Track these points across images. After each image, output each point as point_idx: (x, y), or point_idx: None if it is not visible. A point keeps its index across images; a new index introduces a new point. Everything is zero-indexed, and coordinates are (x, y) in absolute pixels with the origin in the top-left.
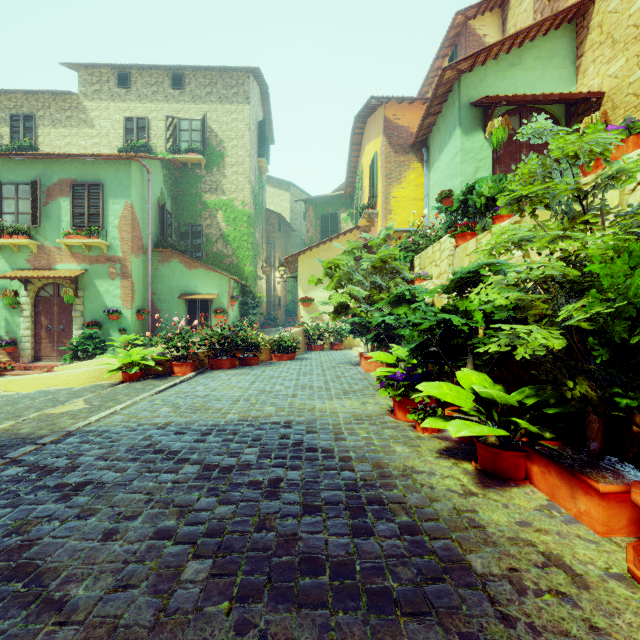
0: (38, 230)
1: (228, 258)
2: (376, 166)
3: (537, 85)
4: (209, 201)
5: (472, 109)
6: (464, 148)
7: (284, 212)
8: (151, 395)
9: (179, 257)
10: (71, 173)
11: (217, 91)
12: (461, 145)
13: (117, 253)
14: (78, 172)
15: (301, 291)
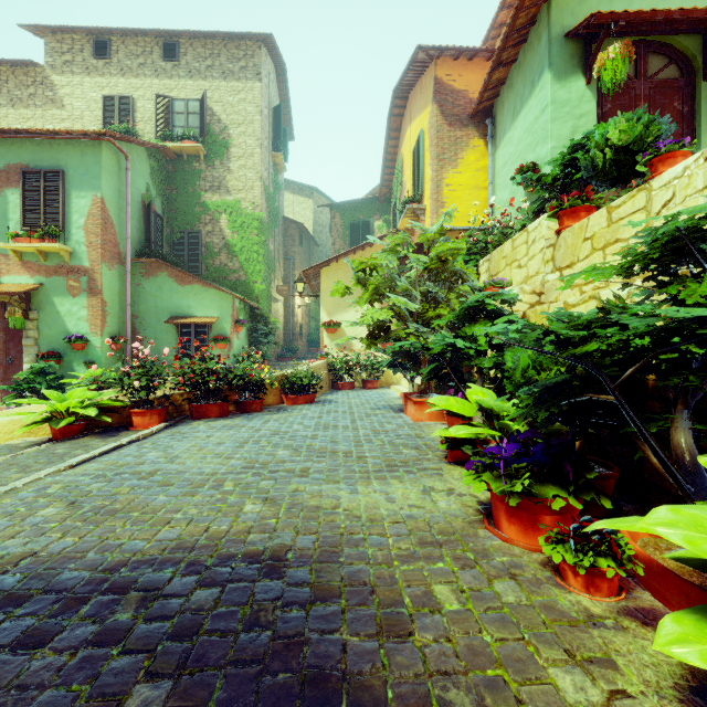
0: None
1: (234, 273)
2: (422, 147)
3: (662, 8)
4: (210, 202)
5: (568, 43)
6: (556, 99)
7: (306, 223)
8: (57, 472)
9: (168, 270)
10: (21, 157)
11: (220, 64)
12: (552, 95)
13: (83, 262)
14: (31, 155)
15: (325, 313)
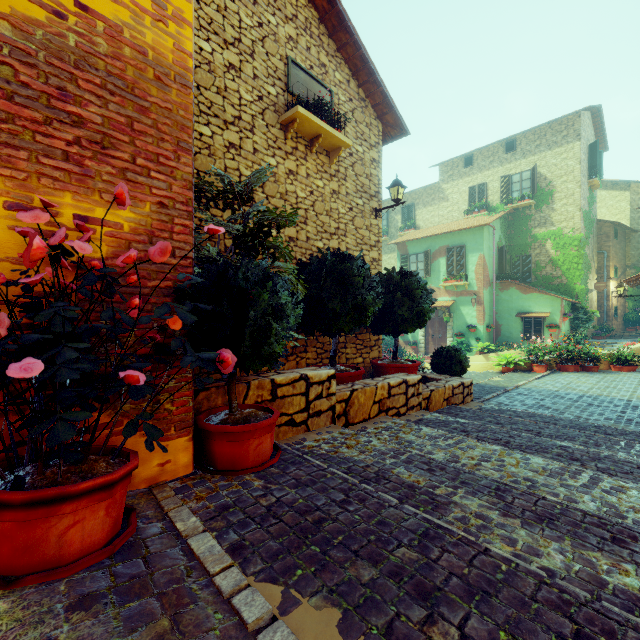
0: (427, 279)
1: (557, 279)
2: None
3: None
4: (538, 234)
5: None
6: None
7: (621, 214)
8: (533, 379)
9: (515, 285)
10: (445, 242)
11: (545, 141)
12: None
13: (474, 288)
14: (449, 240)
15: None
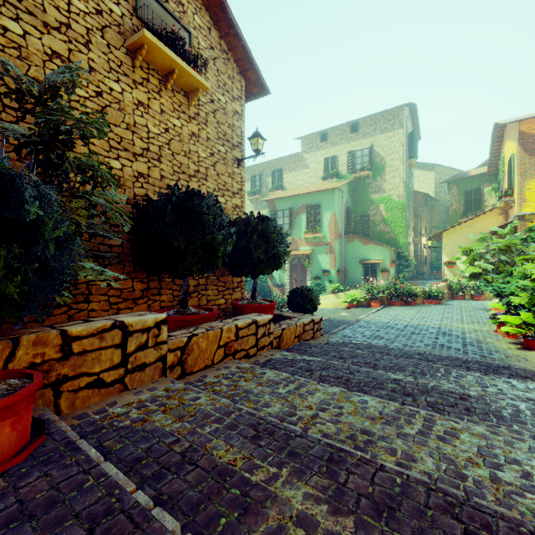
0: (292, 231)
1: (387, 234)
2: (512, 164)
3: None
4: (374, 198)
5: None
6: None
7: (429, 188)
8: (371, 313)
9: (358, 238)
10: (306, 201)
11: (379, 126)
12: None
13: (327, 240)
14: (309, 200)
15: (445, 257)
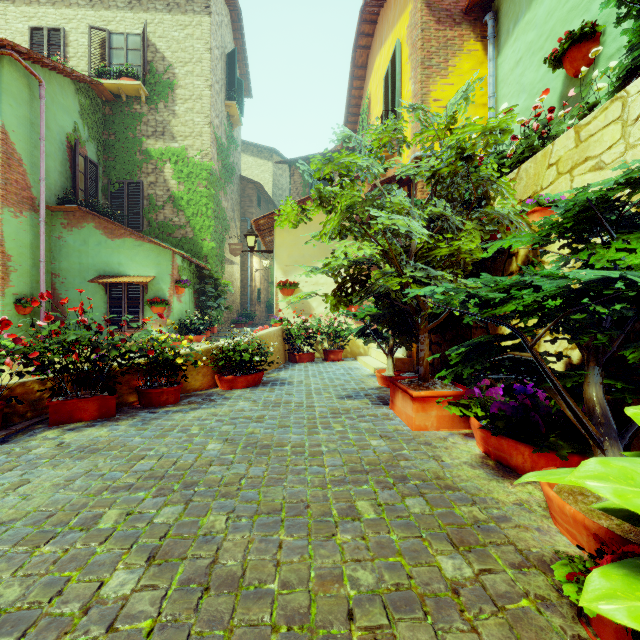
0: None
1: (180, 230)
2: (399, 62)
3: None
4: (153, 149)
5: None
6: None
7: (265, 186)
8: None
9: (95, 220)
10: None
11: None
12: None
13: None
14: None
15: (280, 272)
